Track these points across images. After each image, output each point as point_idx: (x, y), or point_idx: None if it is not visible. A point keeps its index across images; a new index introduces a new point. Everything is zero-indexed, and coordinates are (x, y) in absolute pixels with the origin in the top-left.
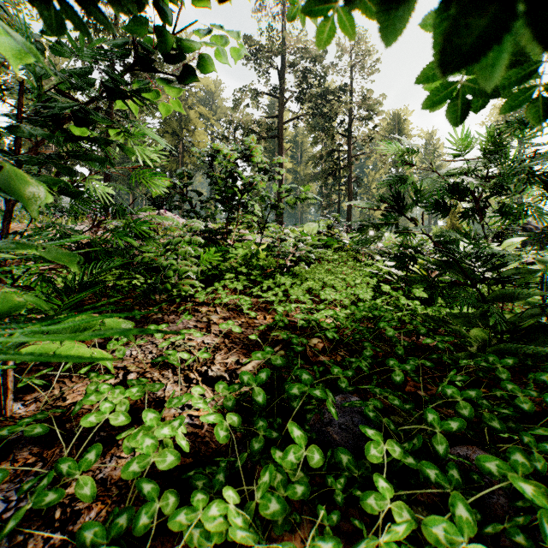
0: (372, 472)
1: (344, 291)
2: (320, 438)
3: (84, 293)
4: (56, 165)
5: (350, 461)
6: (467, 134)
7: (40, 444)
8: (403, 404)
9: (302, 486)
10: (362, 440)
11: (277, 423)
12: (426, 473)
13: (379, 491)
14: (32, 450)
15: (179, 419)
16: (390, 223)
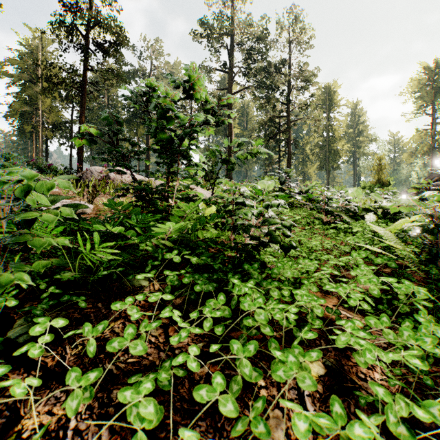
0: None
1: (388, 331)
2: None
3: None
4: None
5: None
6: None
7: None
8: None
9: None
10: None
11: None
12: None
13: None
14: None
15: None
16: None
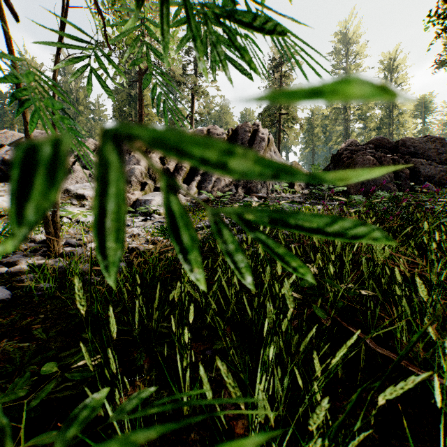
0: None
1: None
2: None
3: None
4: None
5: None
6: None
7: None
8: None
9: None
10: None
11: None
12: None
13: None
14: None
15: None
16: None
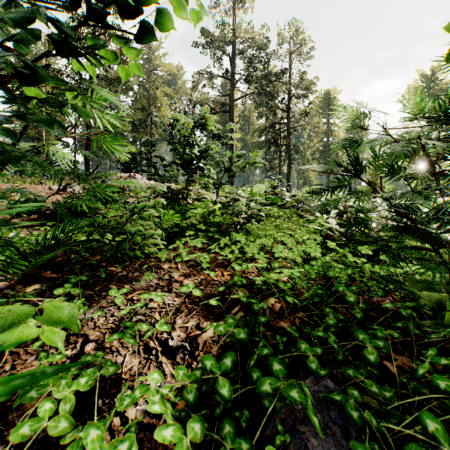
0: None
1: (294, 248)
2: (295, 440)
3: (51, 253)
4: None
5: None
6: (420, 100)
7: None
8: (381, 390)
9: None
10: (345, 445)
11: (245, 418)
12: None
13: None
14: None
15: (128, 440)
16: (343, 186)
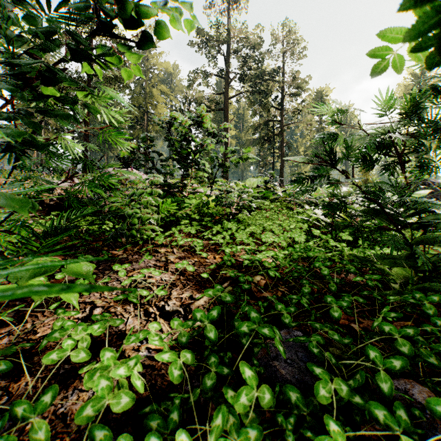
0: (320, 410)
1: (281, 235)
2: (268, 372)
3: (59, 236)
4: (24, 119)
5: (299, 398)
6: (390, 98)
7: (8, 378)
8: (342, 338)
9: (255, 430)
10: (307, 374)
11: (228, 357)
12: (375, 414)
13: (331, 434)
14: (0, 384)
15: (135, 359)
16: (322, 176)
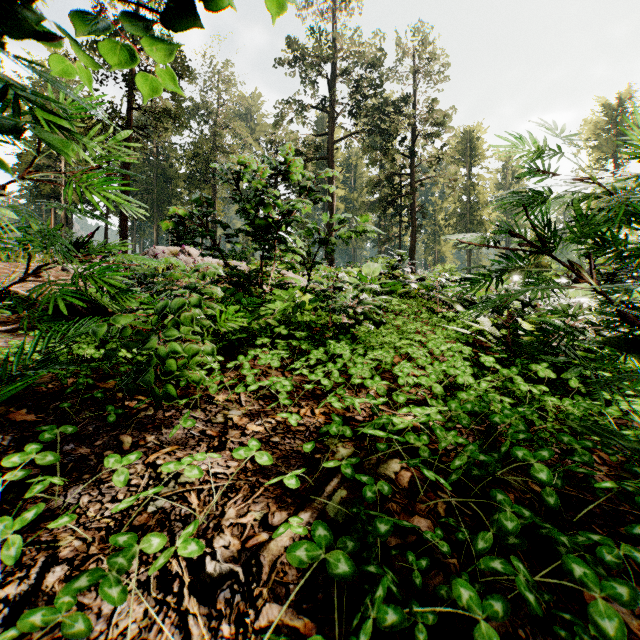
0: None
1: (429, 366)
2: None
3: (22, 382)
4: None
5: None
6: None
7: None
8: None
9: None
10: None
11: None
12: None
13: None
14: None
15: None
16: (517, 269)
